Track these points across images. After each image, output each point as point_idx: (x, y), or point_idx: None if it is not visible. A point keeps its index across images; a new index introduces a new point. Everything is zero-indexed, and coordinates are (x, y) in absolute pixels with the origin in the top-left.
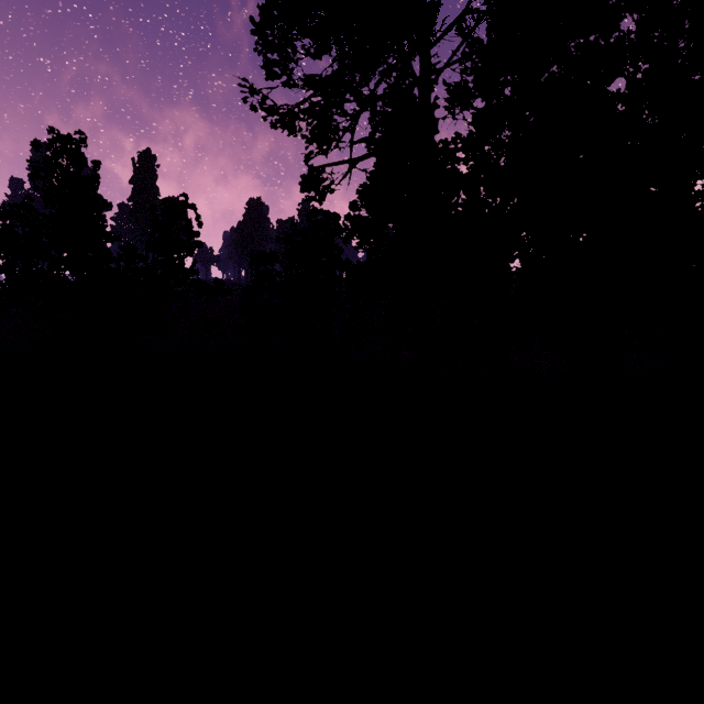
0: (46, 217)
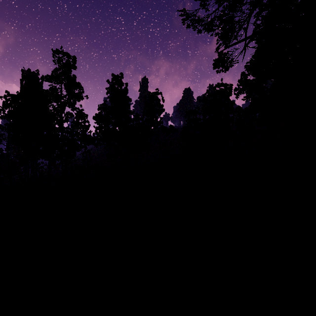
0: (110, 107)
